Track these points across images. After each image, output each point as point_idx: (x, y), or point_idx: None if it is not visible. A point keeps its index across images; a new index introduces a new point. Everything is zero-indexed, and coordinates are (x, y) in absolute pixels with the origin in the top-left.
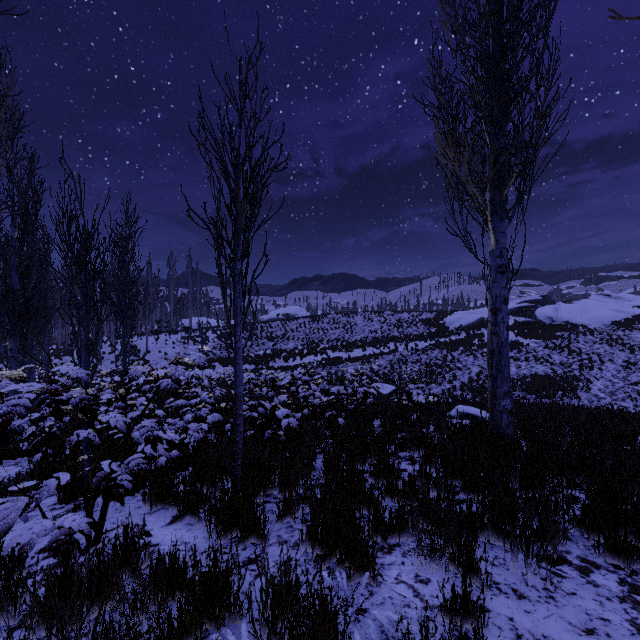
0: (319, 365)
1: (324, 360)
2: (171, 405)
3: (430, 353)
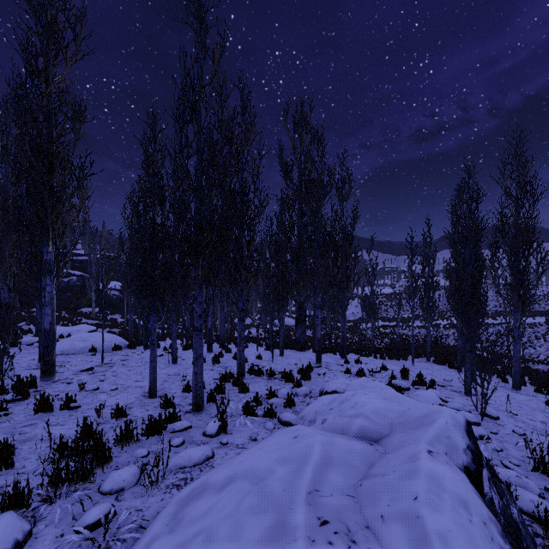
0: (443, 327)
1: (448, 324)
2: (369, 337)
3: (537, 328)
